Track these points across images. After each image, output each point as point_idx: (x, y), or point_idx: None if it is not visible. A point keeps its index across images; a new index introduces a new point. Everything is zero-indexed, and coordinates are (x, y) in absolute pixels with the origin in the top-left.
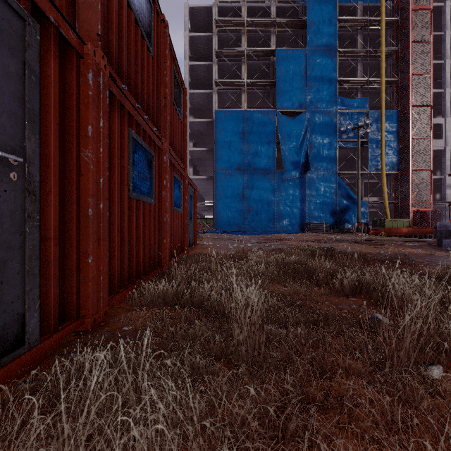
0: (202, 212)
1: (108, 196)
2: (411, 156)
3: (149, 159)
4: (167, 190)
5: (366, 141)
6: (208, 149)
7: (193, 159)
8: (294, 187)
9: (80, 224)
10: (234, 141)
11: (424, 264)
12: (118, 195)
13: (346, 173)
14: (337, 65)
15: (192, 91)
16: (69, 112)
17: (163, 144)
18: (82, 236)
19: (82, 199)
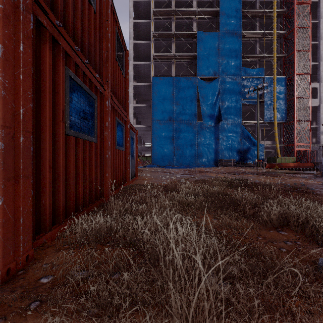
0: (143, 151)
1: (31, 130)
2: (296, 110)
3: (90, 101)
4: (109, 131)
5: (263, 100)
6: (147, 105)
7: (136, 113)
8: (210, 133)
9: None
10: (166, 99)
11: None
12: (50, 130)
13: (248, 123)
14: (241, 44)
15: (135, 62)
16: None
17: (105, 91)
18: None
19: None
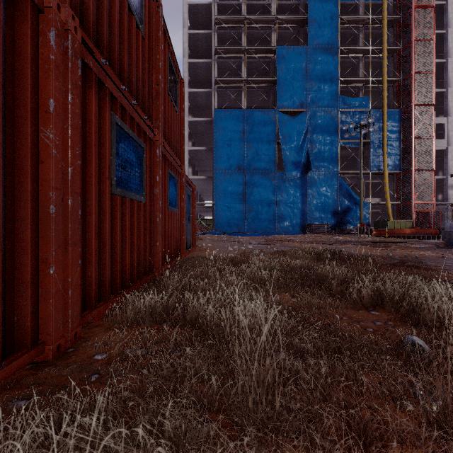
0: (201, 213)
1: (79, 191)
2: (414, 156)
3: (138, 151)
4: (160, 187)
5: (368, 141)
6: (208, 149)
7: (192, 159)
8: (295, 187)
9: (39, 224)
10: (234, 140)
11: (440, 268)
12: (96, 190)
13: (347, 173)
14: (338, 63)
15: (191, 89)
16: (20, 78)
17: (155, 136)
18: (41, 240)
19: (42, 193)
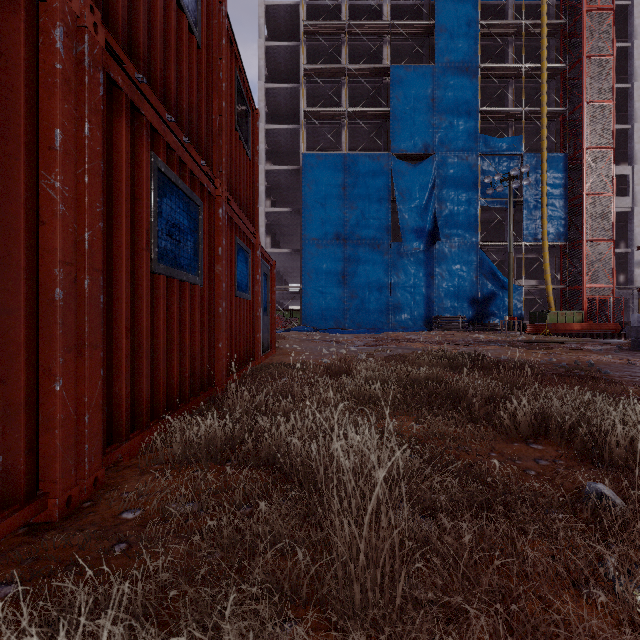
0: (284, 301)
1: (101, 267)
2: (585, 220)
3: (191, 211)
4: (224, 264)
5: (520, 199)
6: (293, 210)
7: (271, 225)
8: (416, 264)
9: (39, 317)
10: (330, 198)
11: (627, 380)
12: (128, 266)
13: (491, 244)
14: (478, 89)
15: (270, 126)
16: (9, 96)
17: (217, 190)
18: (42, 340)
19: (43, 270)
